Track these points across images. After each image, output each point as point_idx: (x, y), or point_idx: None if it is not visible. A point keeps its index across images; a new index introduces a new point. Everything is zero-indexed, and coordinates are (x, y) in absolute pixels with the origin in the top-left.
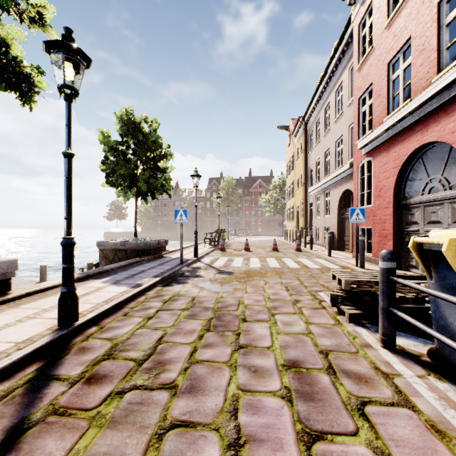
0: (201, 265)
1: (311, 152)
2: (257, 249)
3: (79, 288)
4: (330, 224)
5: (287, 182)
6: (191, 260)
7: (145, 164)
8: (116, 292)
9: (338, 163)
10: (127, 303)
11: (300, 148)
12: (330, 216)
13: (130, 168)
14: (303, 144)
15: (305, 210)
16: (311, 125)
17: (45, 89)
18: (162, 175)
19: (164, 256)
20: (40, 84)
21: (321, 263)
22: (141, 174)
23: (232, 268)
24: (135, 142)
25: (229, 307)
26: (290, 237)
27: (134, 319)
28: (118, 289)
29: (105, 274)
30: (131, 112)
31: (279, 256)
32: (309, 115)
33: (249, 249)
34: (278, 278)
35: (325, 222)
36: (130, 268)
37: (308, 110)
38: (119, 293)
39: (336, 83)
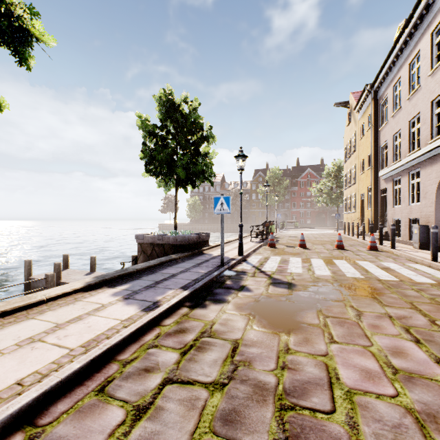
0: (248, 268)
1: (383, 125)
2: (315, 246)
3: (76, 305)
4: (420, 214)
5: (345, 167)
6: (234, 260)
7: (184, 148)
8: (117, 319)
9: (435, 130)
10: (123, 346)
11: (366, 124)
12: (421, 205)
13: (167, 153)
14: (372, 118)
15: (374, 198)
16: (384, 92)
17: (46, 40)
18: (202, 160)
19: (205, 252)
20: (36, 30)
21: (430, 274)
22: (179, 160)
23: (290, 276)
24: (174, 125)
25: (311, 393)
26: (353, 231)
27: (108, 412)
28: (123, 312)
29: (125, 278)
30: (170, 93)
31: (350, 257)
32: (381, 79)
33: (305, 246)
34: (376, 304)
35: (411, 212)
36: (159, 269)
37: (380, 73)
38: (119, 322)
39: (433, 20)
